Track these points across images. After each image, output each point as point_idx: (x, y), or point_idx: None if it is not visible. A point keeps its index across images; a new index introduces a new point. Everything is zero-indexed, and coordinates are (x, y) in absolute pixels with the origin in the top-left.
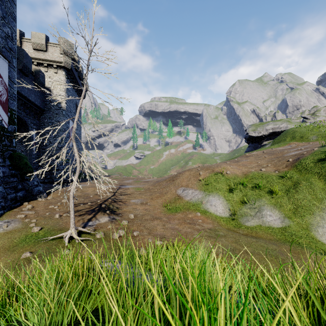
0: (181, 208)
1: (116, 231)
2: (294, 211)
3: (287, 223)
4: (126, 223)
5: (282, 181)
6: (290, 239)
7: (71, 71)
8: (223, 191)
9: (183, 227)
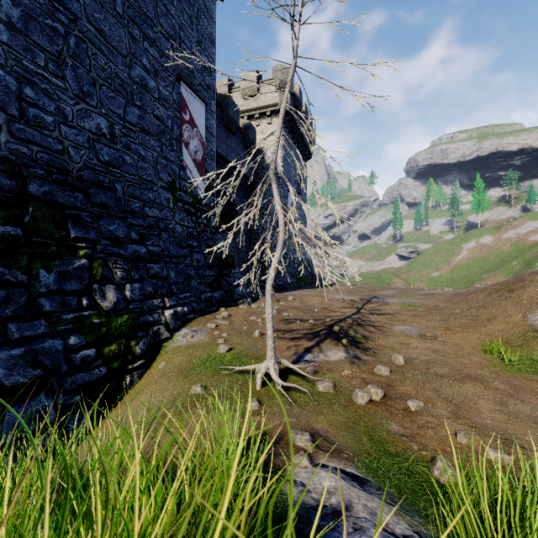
0: None
1: (361, 385)
2: None
3: None
4: (384, 372)
5: None
6: None
7: (289, 115)
8: None
9: None
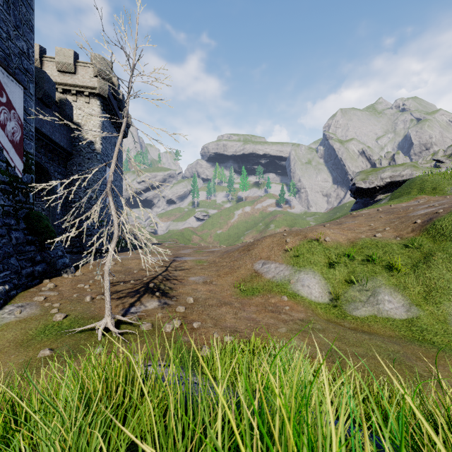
0: (260, 290)
1: (168, 320)
2: (425, 296)
3: (415, 313)
4: (182, 310)
5: (407, 251)
6: (420, 336)
7: (108, 100)
8: (320, 265)
9: (262, 317)
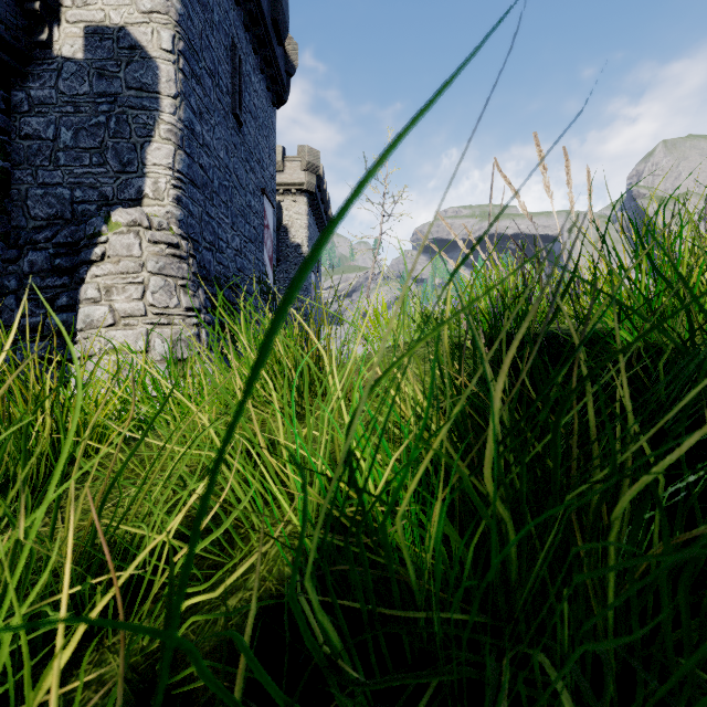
0: None
1: None
2: None
3: None
4: None
5: None
6: None
7: (314, 195)
8: None
9: None
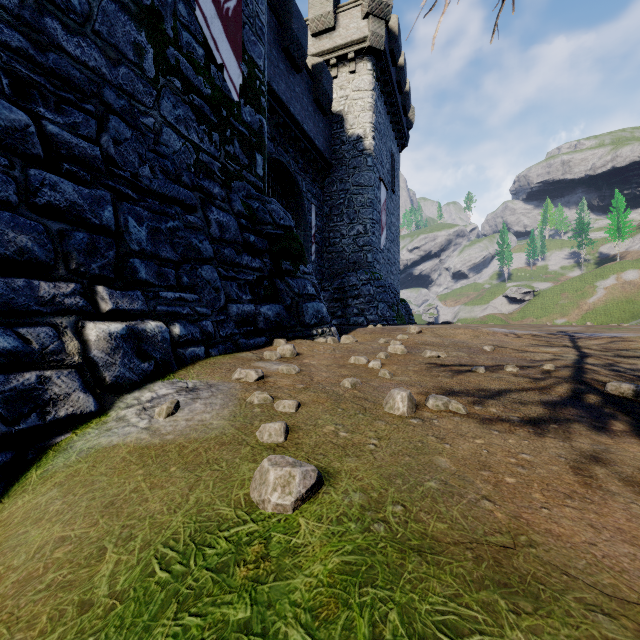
0: None
1: None
2: None
3: None
4: None
5: None
6: None
7: (383, 60)
8: None
9: None
